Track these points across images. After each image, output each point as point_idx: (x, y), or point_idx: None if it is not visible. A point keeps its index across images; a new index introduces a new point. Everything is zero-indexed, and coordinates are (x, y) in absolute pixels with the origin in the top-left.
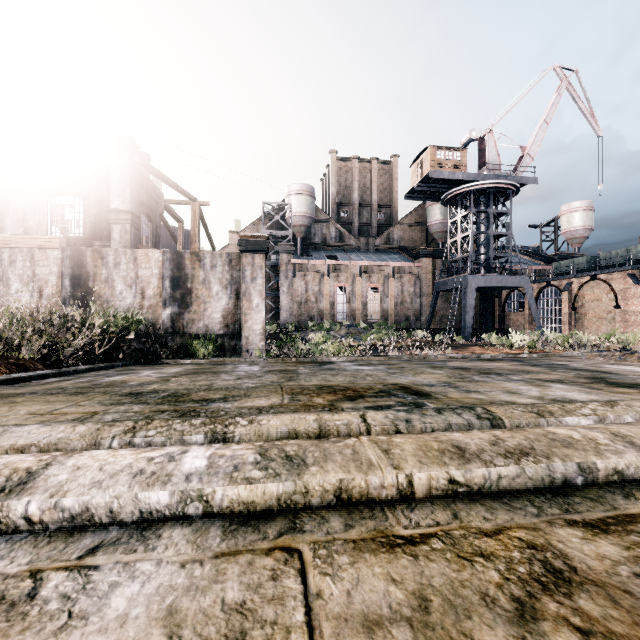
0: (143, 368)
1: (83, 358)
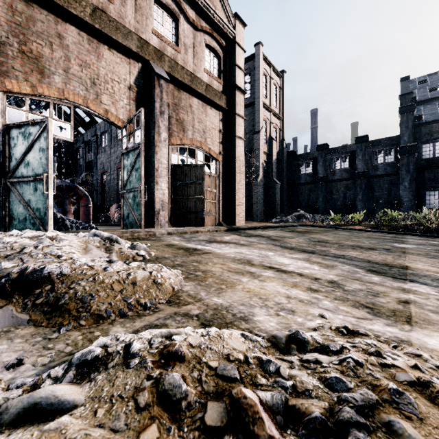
0: (438, 239)
1: None
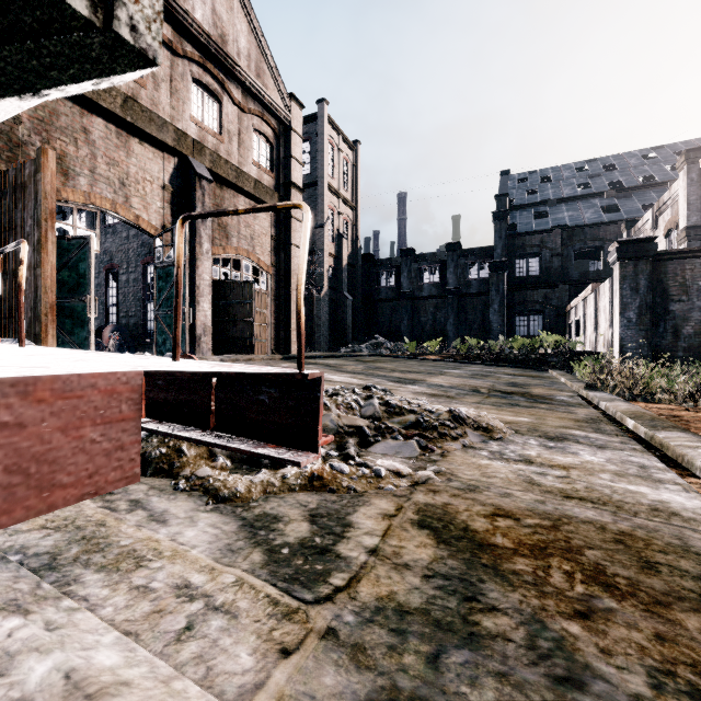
0: (501, 367)
1: (508, 361)
